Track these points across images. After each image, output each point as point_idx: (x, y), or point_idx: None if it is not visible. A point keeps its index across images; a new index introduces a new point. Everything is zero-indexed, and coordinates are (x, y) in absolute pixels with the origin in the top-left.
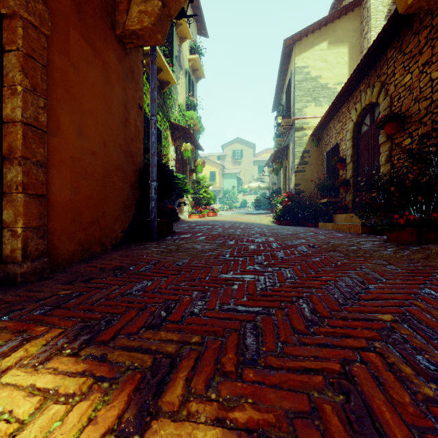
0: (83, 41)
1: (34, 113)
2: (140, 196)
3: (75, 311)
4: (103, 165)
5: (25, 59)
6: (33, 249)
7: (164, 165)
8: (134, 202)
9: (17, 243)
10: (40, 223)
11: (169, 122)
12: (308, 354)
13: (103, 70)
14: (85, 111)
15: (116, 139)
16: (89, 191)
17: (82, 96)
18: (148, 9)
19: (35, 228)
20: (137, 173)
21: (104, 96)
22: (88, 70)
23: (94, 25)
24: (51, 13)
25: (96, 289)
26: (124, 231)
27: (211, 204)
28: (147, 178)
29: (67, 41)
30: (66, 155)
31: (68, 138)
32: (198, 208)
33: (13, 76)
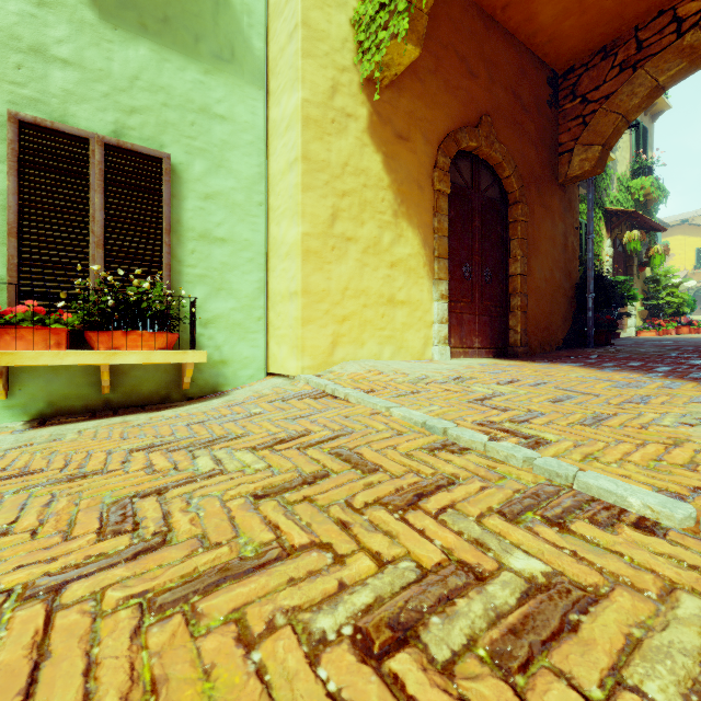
0: (540, 208)
1: (523, 268)
2: (576, 309)
3: (561, 362)
4: (550, 288)
5: (520, 241)
6: (523, 341)
7: (601, 276)
8: (571, 314)
9: (517, 337)
10: (525, 327)
11: (602, 211)
12: (693, 371)
13: (550, 218)
14: (541, 254)
15: (558, 266)
16: (543, 308)
17: (540, 245)
18: (588, 157)
19: (523, 329)
20: (574, 288)
21: (551, 237)
22: (543, 225)
23: (546, 191)
24: (527, 205)
25: (564, 360)
26: (563, 338)
27: (685, 313)
28: (583, 291)
29: (533, 215)
30: (533, 286)
31: (533, 275)
32: (655, 321)
33: (515, 252)
